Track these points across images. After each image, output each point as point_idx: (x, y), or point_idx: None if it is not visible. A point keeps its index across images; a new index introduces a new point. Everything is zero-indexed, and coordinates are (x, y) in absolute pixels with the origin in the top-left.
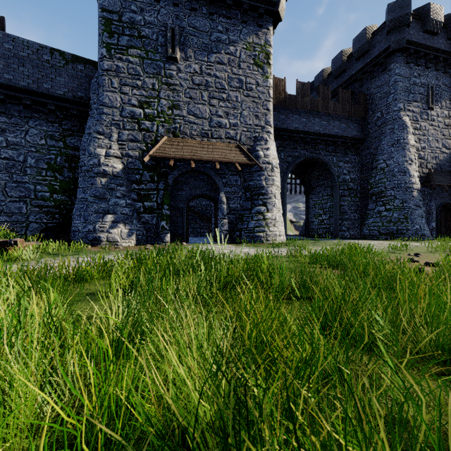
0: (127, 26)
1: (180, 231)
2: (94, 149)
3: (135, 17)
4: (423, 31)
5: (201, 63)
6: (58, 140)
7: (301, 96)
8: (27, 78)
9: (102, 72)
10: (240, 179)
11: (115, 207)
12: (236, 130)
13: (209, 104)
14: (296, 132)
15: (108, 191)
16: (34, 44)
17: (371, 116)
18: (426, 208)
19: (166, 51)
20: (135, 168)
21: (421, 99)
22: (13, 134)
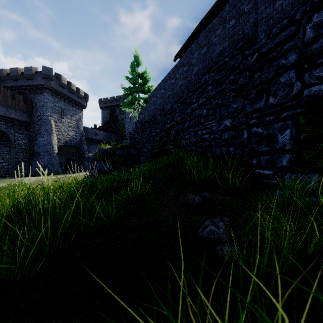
0: None
1: None
2: None
3: None
4: (59, 85)
5: None
6: None
7: None
8: None
9: None
10: None
11: None
12: None
13: None
14: None
15: None
16: None
17: (35, 113)
18: (61, 161)
19: None
20: None
21: (58, 113)
22: None
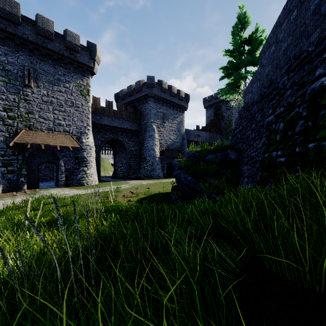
0: None
1: (33, 182)
2: None
3: (1, 57)
4: (160, 90)
5: (48, 90)
6: None
7: (108, 108)
8: None
9: None
10: (72, 153)
11: None
12: (70, 127)
13: (53, 113)
14: (106, 126)
15: None
16: None
17: (143, 121)
18: (163, 165)
19: (24, 81)
20: (1, 147)
21: (160, 118)
22: None
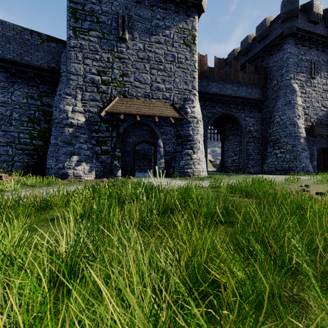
0: (89, 14)
1: (128, 168)
2: (63, 106)
3: (95, 7)
4: (307, 21)
5: (144, 43)
6: (36, 100)
7: (218, 68)
8: (12, 52)
9: (69, 49)
10: (173, 129)
11: (79, 150)
12: (170, 92)
13: (150, 73)
14: (214, 95)
15: (74, 138)
16: (18, 26)
17: (269, 83)
18: (310, 151)
19: (118, 33)
20: (95, 121)
21: (306, 71)
22: (1, 95)
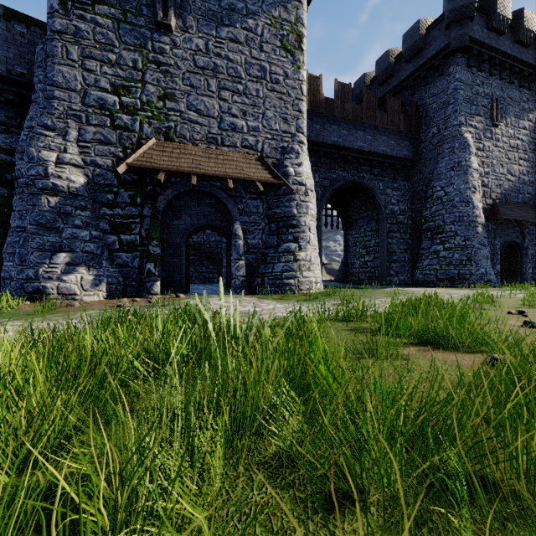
0: None
1: (176, 277)
2: (38, 152)
3: None
4: (487, 28)
5: (207, 38)
6: None
7: (340, 100)
8: None
9: (52, 35)
10: (262, 205)
11: (73, 241)
12: (257, 136)
13: (219, 97)
14: (334, 148)
15: (60, 216)
16: None
17: (425, 132)
18: (490, 248)
19: (155, 13)
20: (106, 184)
21: (484, 112)
22: None
